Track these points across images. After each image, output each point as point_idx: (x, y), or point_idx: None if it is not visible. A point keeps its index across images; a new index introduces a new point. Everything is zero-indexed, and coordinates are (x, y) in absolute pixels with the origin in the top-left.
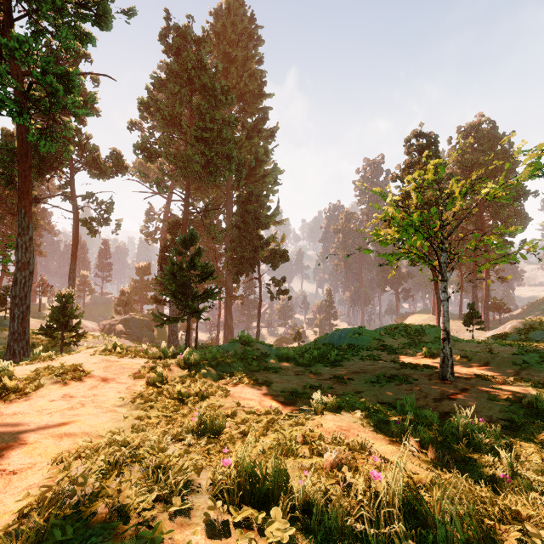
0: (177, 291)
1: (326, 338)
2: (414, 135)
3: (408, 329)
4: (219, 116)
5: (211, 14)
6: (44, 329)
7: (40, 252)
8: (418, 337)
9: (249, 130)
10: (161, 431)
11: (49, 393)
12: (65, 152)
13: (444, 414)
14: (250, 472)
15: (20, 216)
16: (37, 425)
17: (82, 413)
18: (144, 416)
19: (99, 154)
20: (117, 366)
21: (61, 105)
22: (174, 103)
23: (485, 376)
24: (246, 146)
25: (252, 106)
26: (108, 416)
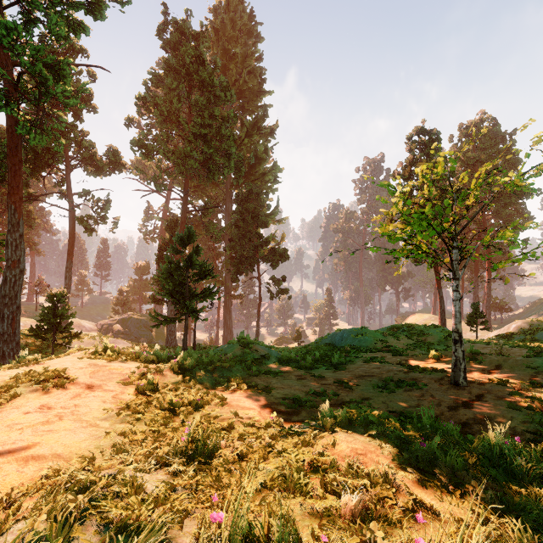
0: (174, 291)
1: (328, 339)
2: (416, 132)
3: (412, 329)
4: (218, 112)
5: (210, 10)
6: (34, 330)
7: (37, 251)
8: (422, 337)
9: (248, 128)
10: (146, 452)
11: (26, 403)
12: (56, 145)
13: (462, 425)
14: (247, 532)
15: (10, 212)
16: (3, 444)
17: (57, 428)
18: (129, 431)
19: (96, 150)
20: (105, 371)
21: (51, 95)
22: (172, 99)
23: (500, 380)
24: (246, 144)
25: (252, 104)
26: (87, 431)
